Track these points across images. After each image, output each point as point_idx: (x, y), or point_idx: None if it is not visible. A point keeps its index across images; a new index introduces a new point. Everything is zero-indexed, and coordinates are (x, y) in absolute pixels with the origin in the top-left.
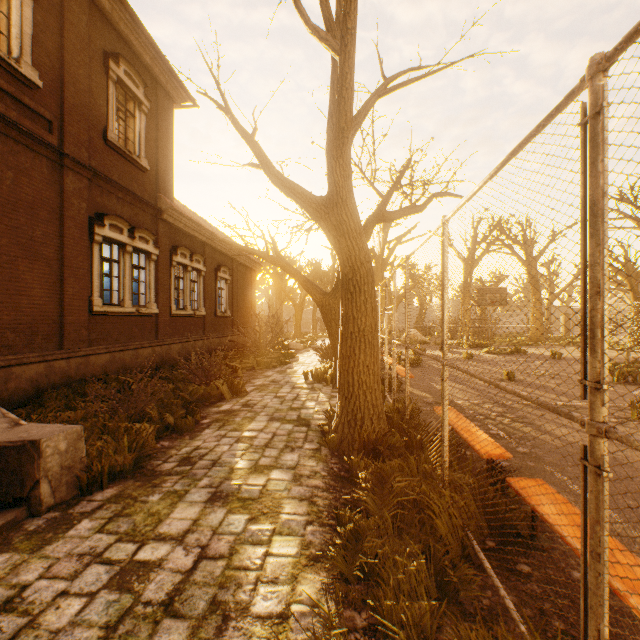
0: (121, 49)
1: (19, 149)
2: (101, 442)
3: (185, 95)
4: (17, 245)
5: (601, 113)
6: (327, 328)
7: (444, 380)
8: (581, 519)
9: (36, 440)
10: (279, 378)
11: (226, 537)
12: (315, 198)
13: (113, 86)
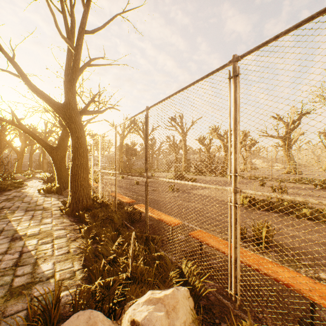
0: None
1: None
2: None
3: None
4: None
5: (148, 118)
6: (54, 165)
7: (116, 178)
8: (145, 196)
9: None
10: (19, 194)
11: (31, 246)
12: (57, 103)
13: None
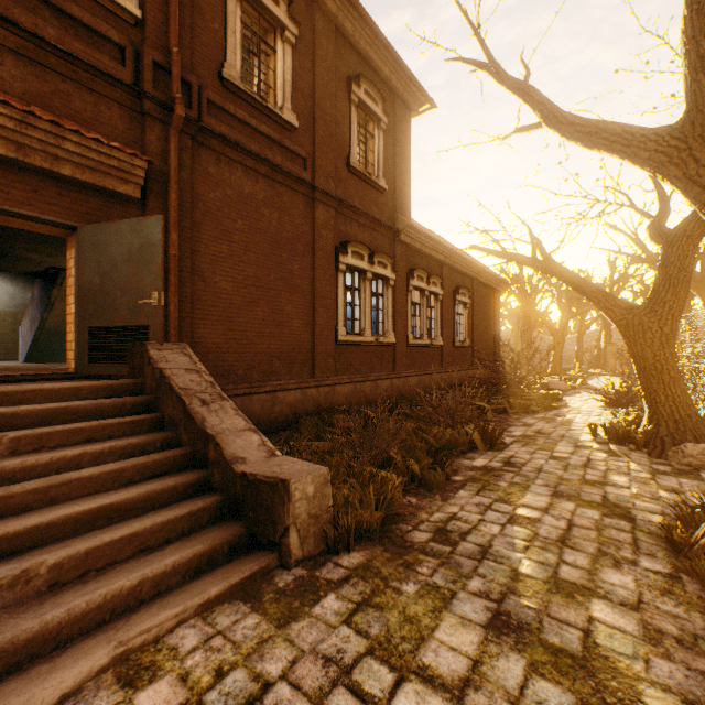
0: (361, 70)
1: (282, 191)
2: (346, 487)
3: (422, 98)
4: (280, 280)
5: None
6: (634, 360)
7: None
8: None
9: (285, 480)
10: (547, 429)
11: None
12: (652, 132)
13: (354, 110)
